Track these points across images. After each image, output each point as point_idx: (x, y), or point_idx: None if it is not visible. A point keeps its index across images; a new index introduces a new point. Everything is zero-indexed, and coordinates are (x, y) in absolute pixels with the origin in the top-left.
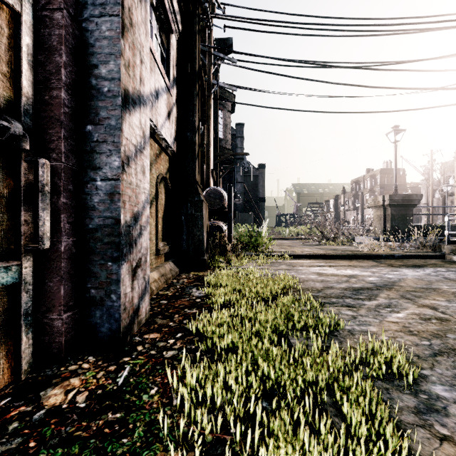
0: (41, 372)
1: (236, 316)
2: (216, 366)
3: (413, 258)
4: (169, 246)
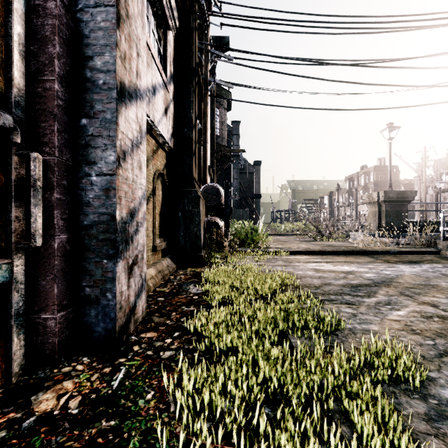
0: (33, 375)
1: (234, 314)
2: (215, 368)
3: (409, 254)
4: (166, 243)
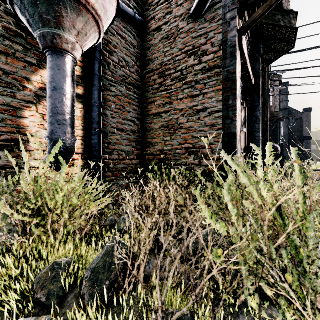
0: None
1: None
2: None
3: None
4: None
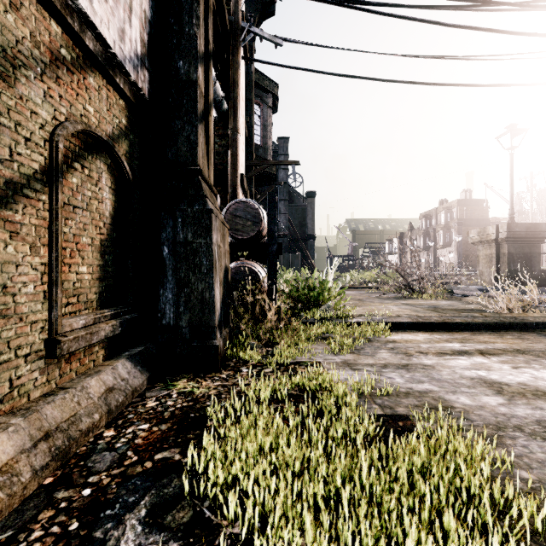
0: None
1: None
2: None
3: None
4: (119, 321)
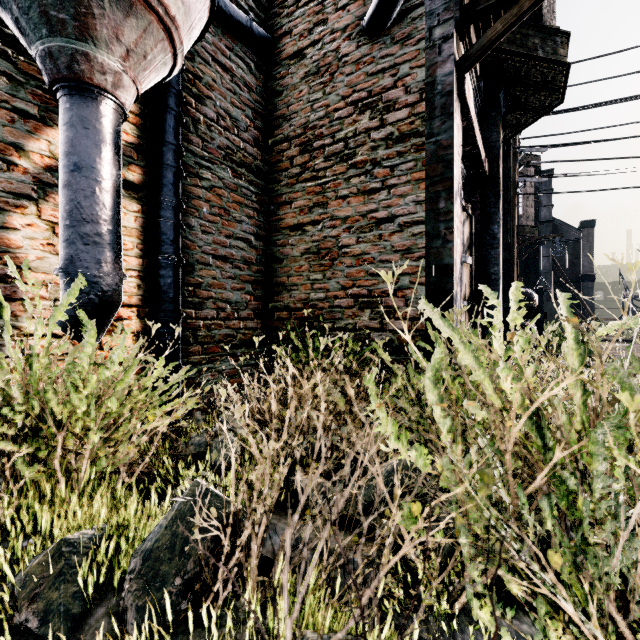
0: None
1: None
2: None
3: None
4: None
